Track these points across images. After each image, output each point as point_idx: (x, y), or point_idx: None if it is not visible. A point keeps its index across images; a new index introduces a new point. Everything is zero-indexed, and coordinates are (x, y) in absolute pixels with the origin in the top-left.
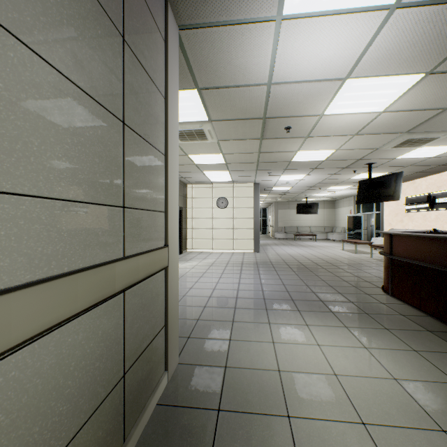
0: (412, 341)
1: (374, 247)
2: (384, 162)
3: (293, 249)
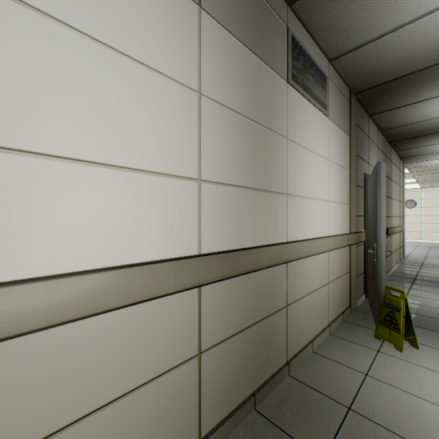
0: None
1: None
2: None
3: None
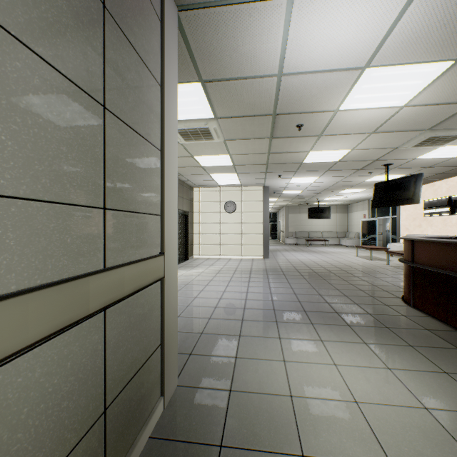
0: (441, 361)
1: (391, 253)
2: (402, 163)
3: (305, 255)
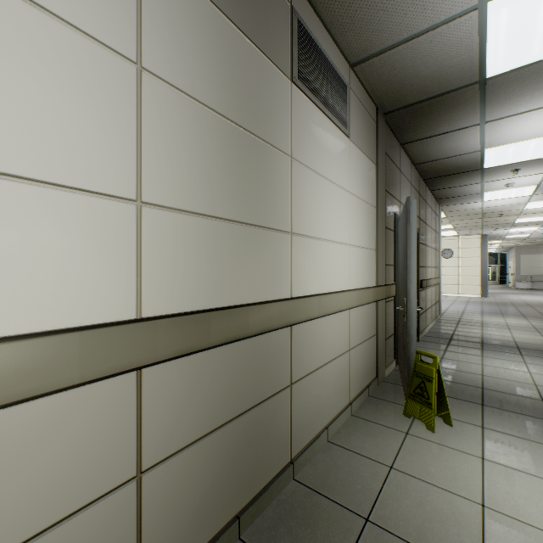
0: None
1: None
2: None
3: (531, 297)
